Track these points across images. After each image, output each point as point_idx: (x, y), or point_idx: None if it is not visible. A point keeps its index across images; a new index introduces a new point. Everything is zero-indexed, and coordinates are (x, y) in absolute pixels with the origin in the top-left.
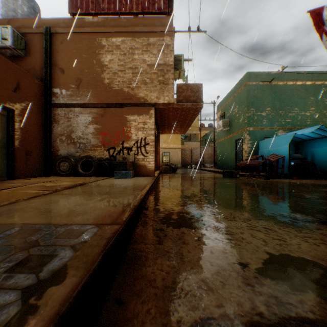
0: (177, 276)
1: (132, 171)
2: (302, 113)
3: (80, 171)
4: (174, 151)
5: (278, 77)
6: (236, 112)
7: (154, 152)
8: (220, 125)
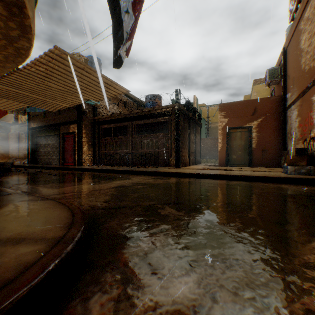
0: (138, 176)
1: (296, 167)
2: None
3: (284, 164)
4: None
5: None
6: None
7: None
8: None
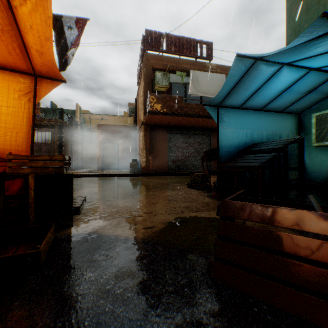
0: None
1: (133, 169)
2: None
3: None
4: None
5: None
6: None
7: (143, 156)
8: None
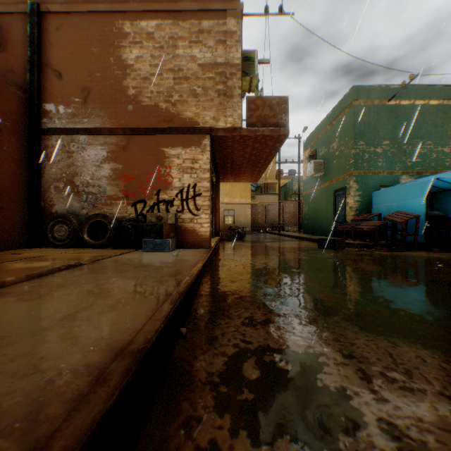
0: None
1: (172, 240)
2: (438, 148)
3: (88, 239)
4: (241, 208)
5: (401, 94)
6: (336, 149)
7: (210, 208)
8: (310, 169)
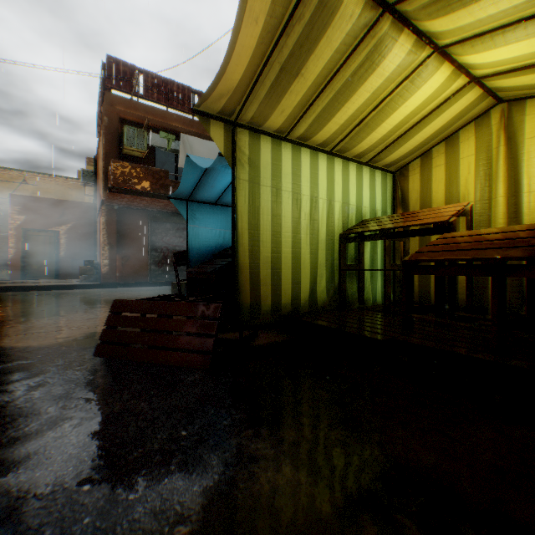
0: None
1: (88, 276)
2: None
3: None
4: None
5: None
6: None
7: (105, 255)
8: None
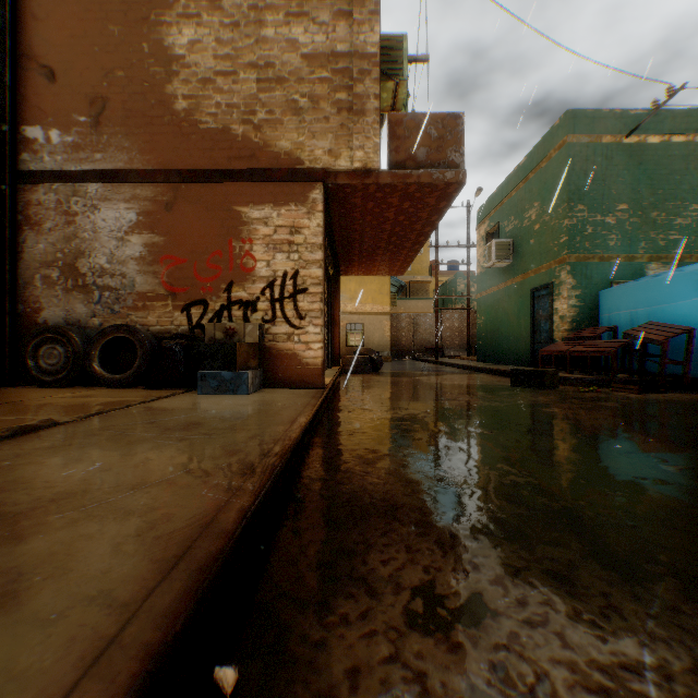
0: None
1: (253, 373)
2: None
3: (100, 371)
4: (375, 320)
5: (647, 125)
6: (534, 219)
7: (322, 315)
8: (489, 254)
